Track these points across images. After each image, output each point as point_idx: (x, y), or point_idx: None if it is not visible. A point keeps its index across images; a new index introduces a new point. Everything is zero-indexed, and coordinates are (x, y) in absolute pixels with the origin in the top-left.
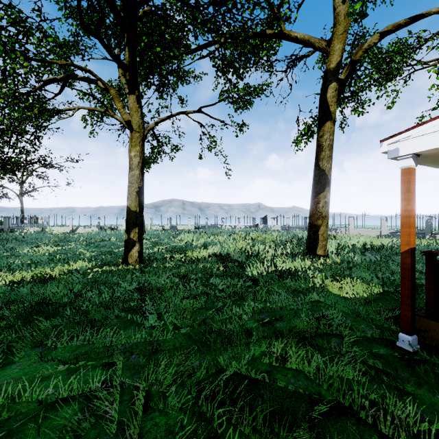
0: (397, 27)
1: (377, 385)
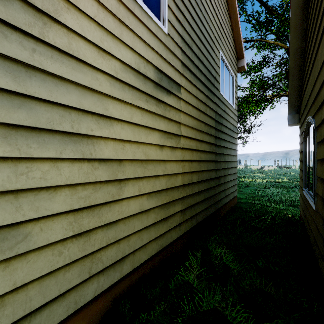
0: None
1: None
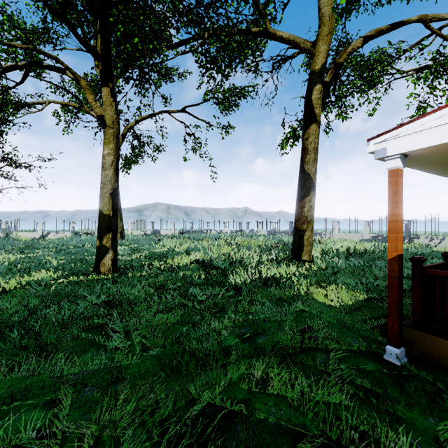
0: (379, 33)
1: (366, 410)
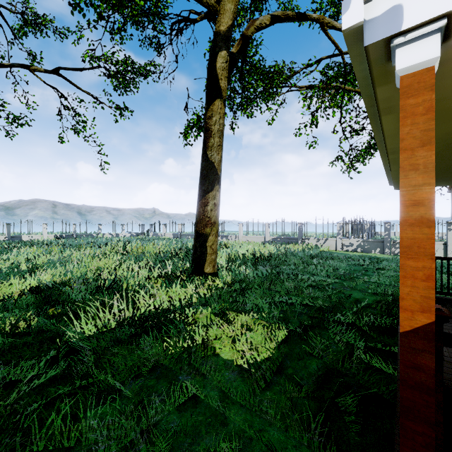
0: (286, 17)
1: None
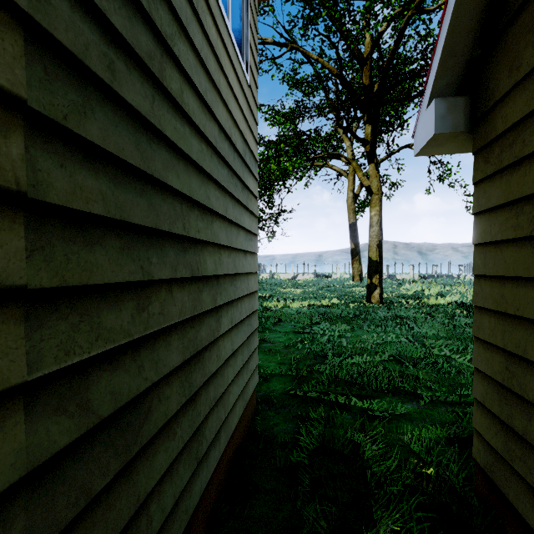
0: None
1: None
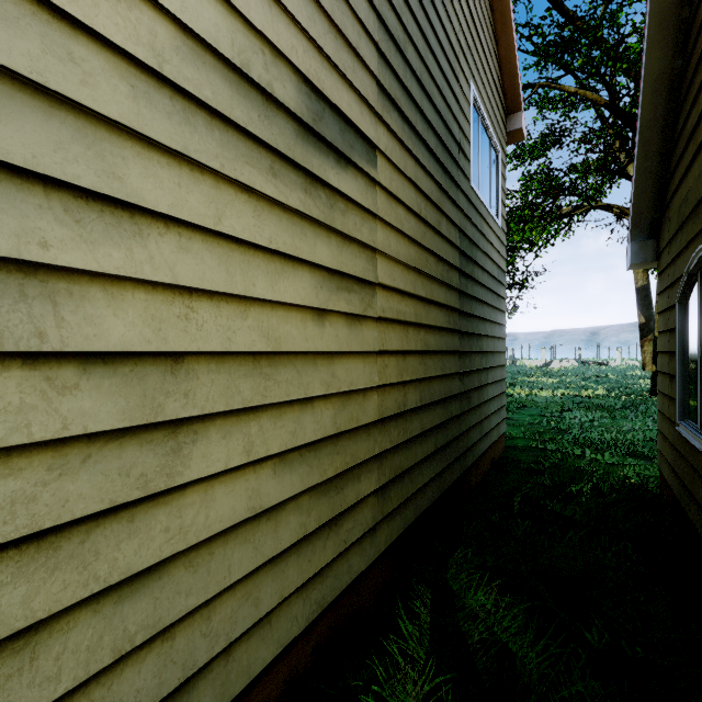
0: None
1: None
